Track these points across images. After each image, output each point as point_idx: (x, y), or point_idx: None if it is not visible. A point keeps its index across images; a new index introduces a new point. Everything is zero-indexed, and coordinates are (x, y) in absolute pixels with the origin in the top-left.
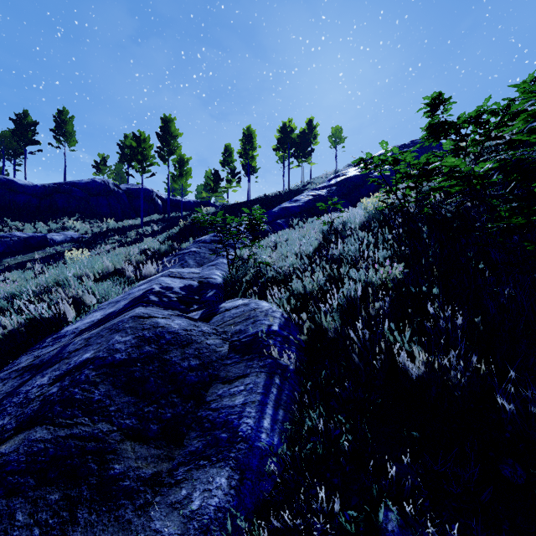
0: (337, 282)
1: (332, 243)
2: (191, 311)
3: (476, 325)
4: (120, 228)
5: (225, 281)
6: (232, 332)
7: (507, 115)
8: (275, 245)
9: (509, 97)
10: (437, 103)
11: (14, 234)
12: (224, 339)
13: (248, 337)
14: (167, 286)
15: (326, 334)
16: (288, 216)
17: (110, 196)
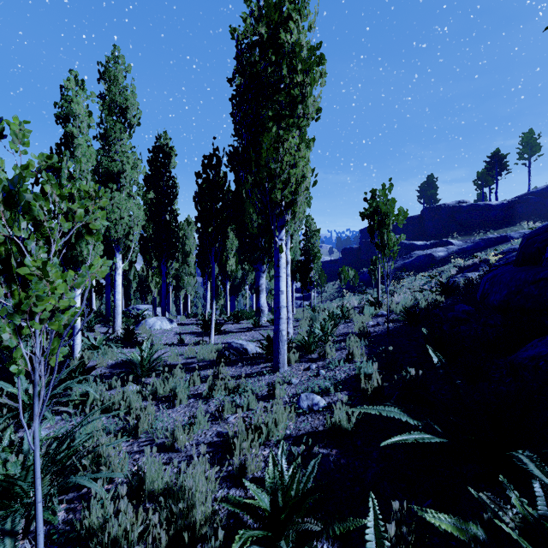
0: None
1: None
2: None
3: None
4: None
5: None
6: None
7: None
8: None
9: None
10: None
11: (488, 237)
12: None
13: None
14: None
15: None
16: None
17: None
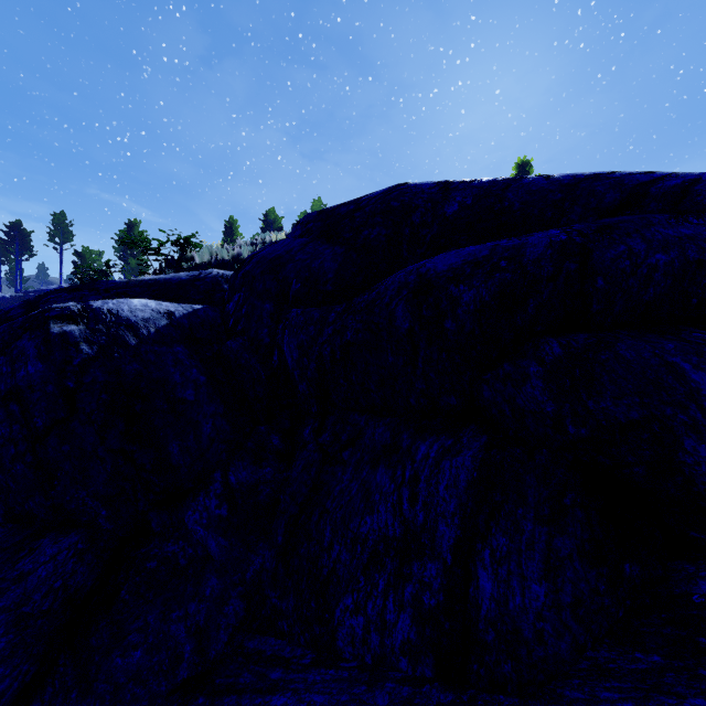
0: None
1: None
2: None
3: None
4: None
5: None
6: None
7: None
8: None
9: None
10: None
11: None
12: None
13: None
14: None
15: None
16: None
17: None
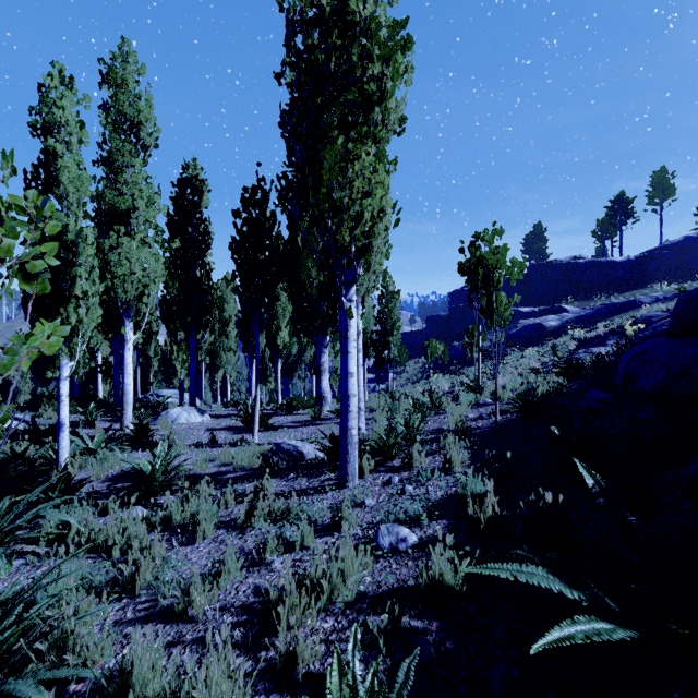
0: None
1: None
2: None
3: None
4: None
5: None
6: None
7: None
8: None
9: None
10: None
11: (612, 302)
12: None
13: None
14: None
15: None
16: None
17: None
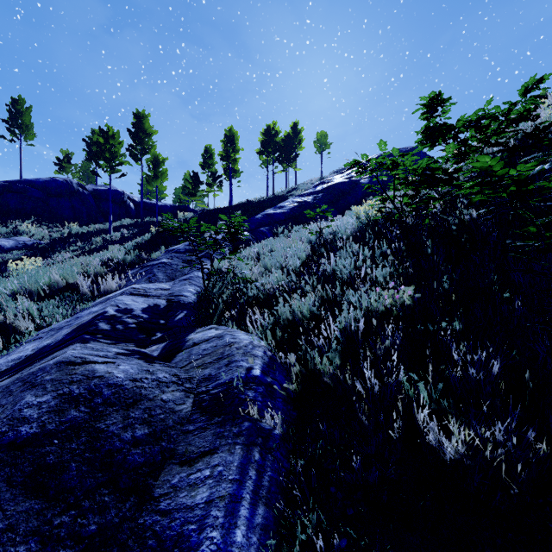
0: (331, 306)
1: (321, 255)
2: (151, 344)
3: (528, 382)
4: (84, 233)
5: (200, 299)
6: (199, 379)
7: (507, 120)
8: (257, 256)
9: (510, 101)
10: (436, 103)
11: None
12: (188, 390)
13: (219, 386)
14: (126, 308)
15: (320, 378)
16: (272, 223)
17: (73, 197)
